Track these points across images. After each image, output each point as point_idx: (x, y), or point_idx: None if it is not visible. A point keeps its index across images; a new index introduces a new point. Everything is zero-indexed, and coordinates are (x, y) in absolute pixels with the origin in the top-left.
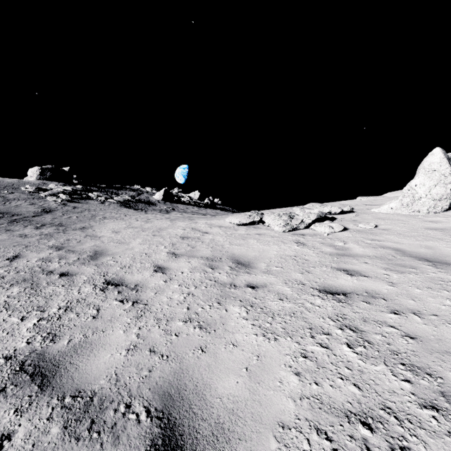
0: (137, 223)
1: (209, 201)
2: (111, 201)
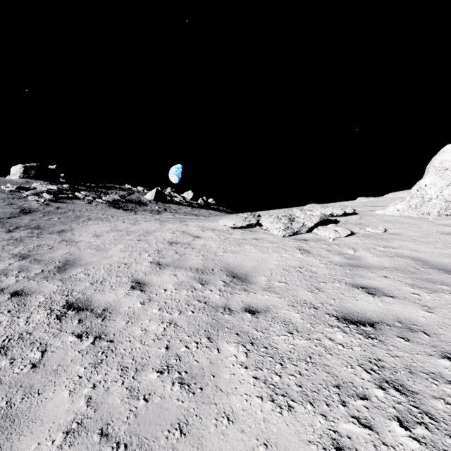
0: (122, 225)
1: (203, 202)
2: (99, 201)
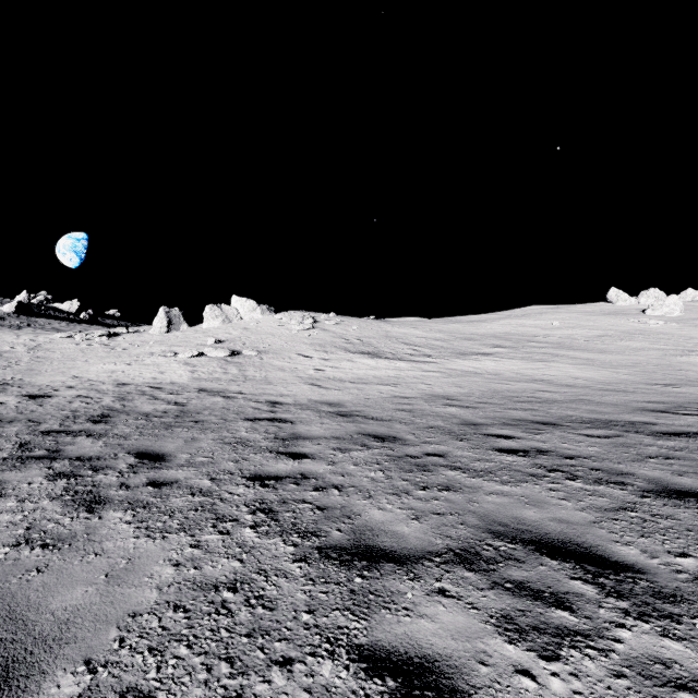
0: None
1: (88, 316)
2: None
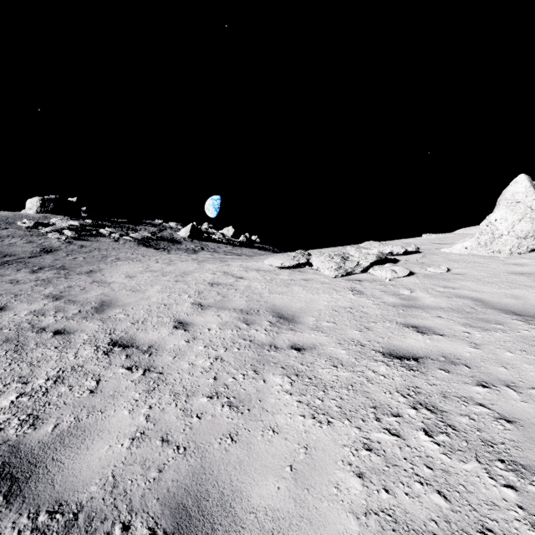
0: (156, 265)
1: (245, 239)
2: (127, 239)
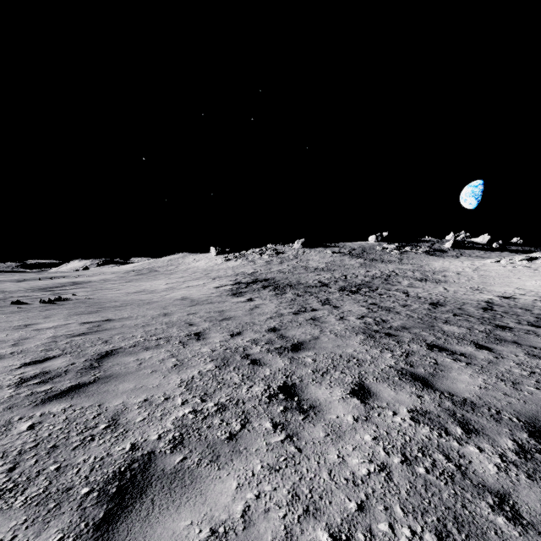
0: (445, 263)
1: (498, 245)
2: (419, 252)
